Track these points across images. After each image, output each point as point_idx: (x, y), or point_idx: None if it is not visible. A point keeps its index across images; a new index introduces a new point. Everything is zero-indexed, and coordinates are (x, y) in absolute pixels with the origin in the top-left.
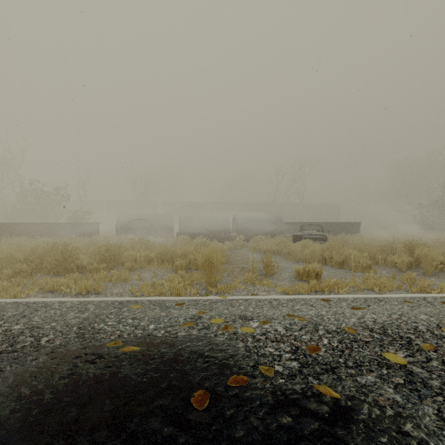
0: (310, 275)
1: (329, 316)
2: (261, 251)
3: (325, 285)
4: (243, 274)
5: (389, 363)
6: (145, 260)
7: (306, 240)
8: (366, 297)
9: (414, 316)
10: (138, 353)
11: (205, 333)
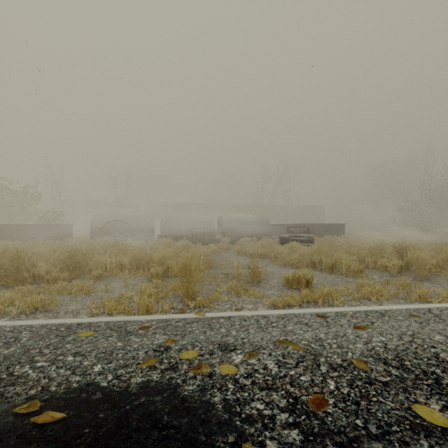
0: (300, 283)
1: (330, 341)
2: (247, 254)
3: (318, 295)
4: (227, 281)
5: (426, 425)
6: (117, 266)
7: (294, 243)
8: (366, 311)
9: (428, 337)
10: (60, 425)
11: (170, 377)
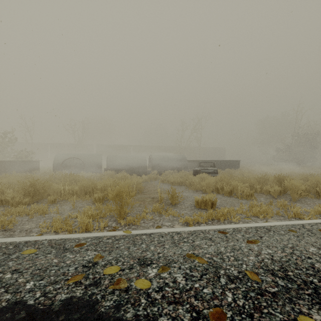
0: (207, 204)
1: (229, 254)
2: (169, 182)
3: (220, 214)
4: (153, 204)
5: None
6: (70, 193)
7: (203, 174)
8: (256, 227)
9: (304, 249)
10: None
11: (91, 293)
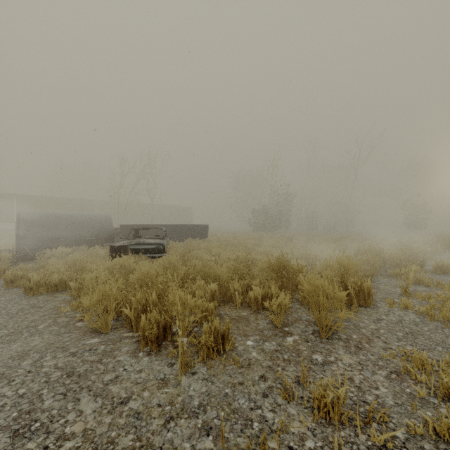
0: None
1: None
2: (22, 288)
3: None
4: None
5: None
6: None
7: (123, 258)
8: None
9: None
10: None
11: None
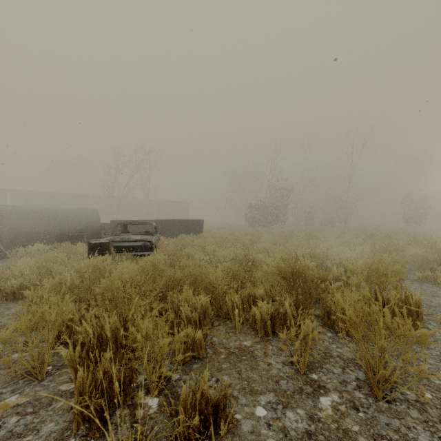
0: None
1: None
2: None
3: None
4: None
5: None
6: None
7: (98, 259)
8: None
9: None
10: None
11: None
